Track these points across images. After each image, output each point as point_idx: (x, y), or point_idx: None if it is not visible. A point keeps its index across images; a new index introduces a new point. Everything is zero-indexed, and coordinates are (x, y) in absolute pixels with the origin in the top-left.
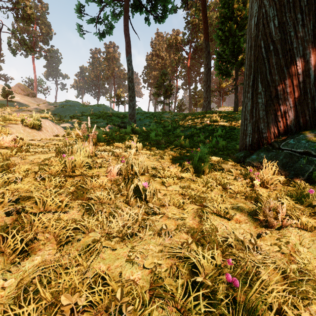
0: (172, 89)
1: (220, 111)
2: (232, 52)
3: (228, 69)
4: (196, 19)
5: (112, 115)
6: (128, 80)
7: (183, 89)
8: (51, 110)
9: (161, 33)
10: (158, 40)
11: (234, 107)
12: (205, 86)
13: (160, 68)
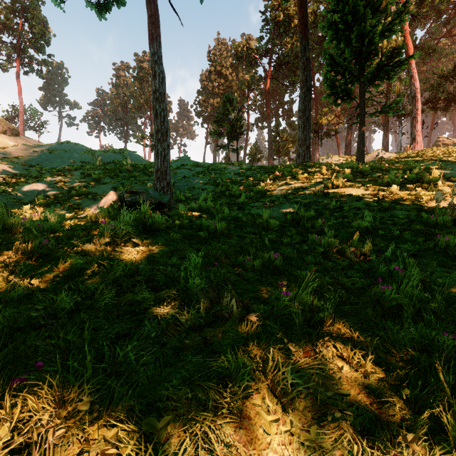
0: (241, 126)
1: (331, 164)
2: (356, 54)
3: (347, 87)
4: (281, 14)
5: (131, 169)
6: (152, 97)
7: (258, 128)
8: (25, 159)
9: (223, 39)
10: (219, 50)
11: (358, 158)
12: (302, 118)
13: (222, 94)
